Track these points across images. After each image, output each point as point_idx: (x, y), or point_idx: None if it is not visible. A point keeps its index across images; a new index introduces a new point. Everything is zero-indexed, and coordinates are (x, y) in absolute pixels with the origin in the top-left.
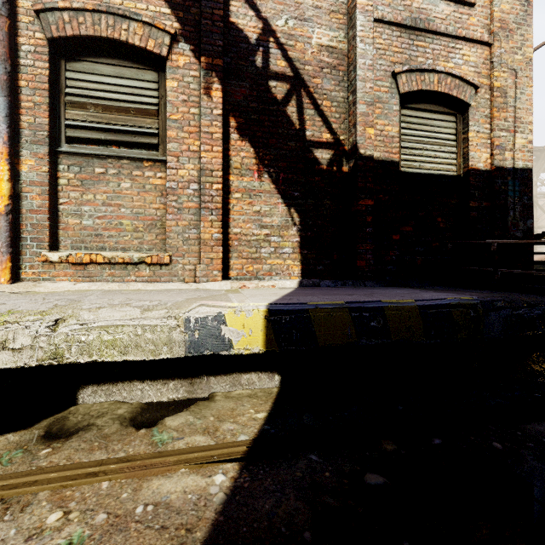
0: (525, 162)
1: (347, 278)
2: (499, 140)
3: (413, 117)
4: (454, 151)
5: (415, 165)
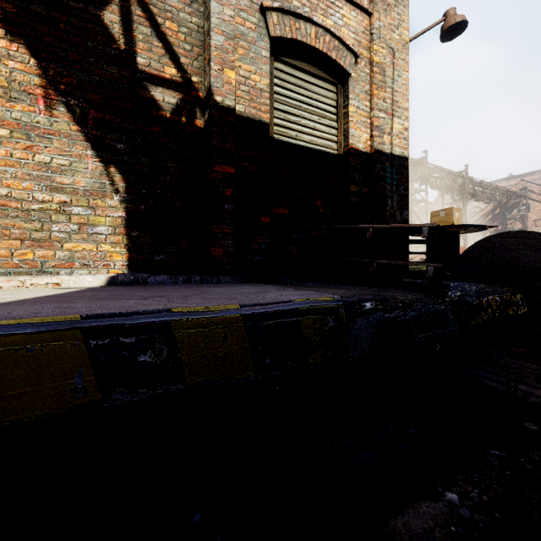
0: (402, 149)
1: (203, 271)
2: (378, 120)
3: (289, 74)
4: (334, 125)
5: (291, 134)
